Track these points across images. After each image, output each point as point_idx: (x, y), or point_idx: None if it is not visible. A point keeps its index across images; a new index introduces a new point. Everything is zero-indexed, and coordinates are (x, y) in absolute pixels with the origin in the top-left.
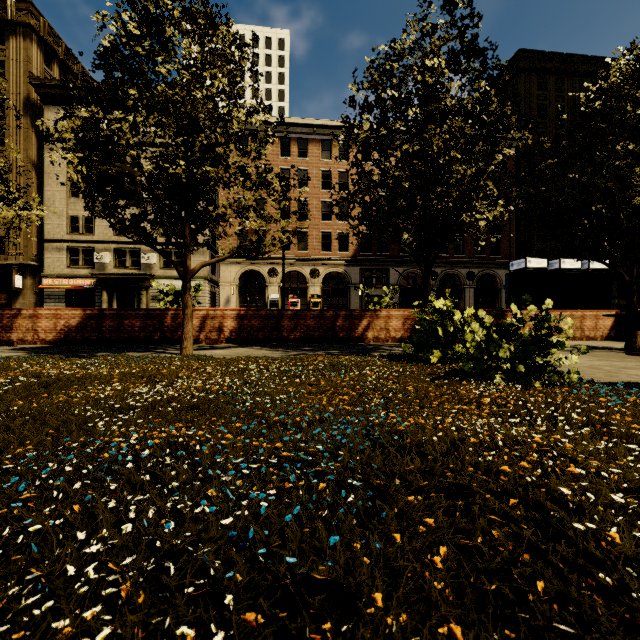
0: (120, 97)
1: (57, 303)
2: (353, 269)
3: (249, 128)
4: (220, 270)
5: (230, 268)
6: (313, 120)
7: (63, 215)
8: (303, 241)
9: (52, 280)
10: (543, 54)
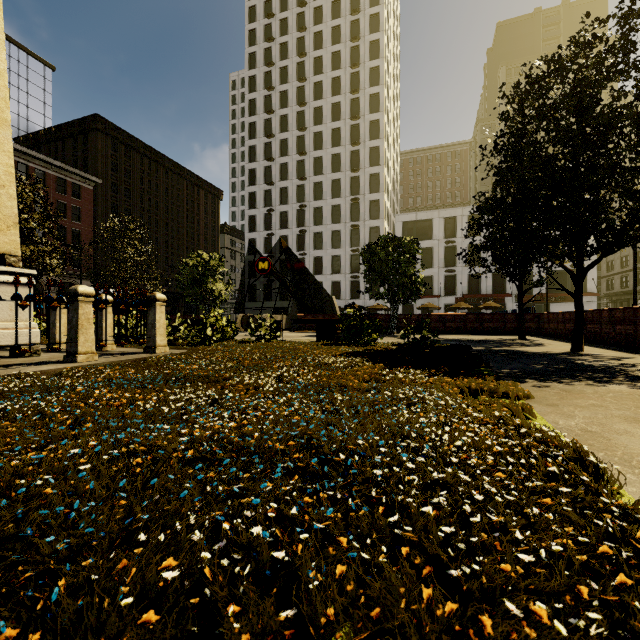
0: None
1: None
2: None
3: None
4: None
5: None
6: None
7: None
8: None
9: None
10: (116, 127)
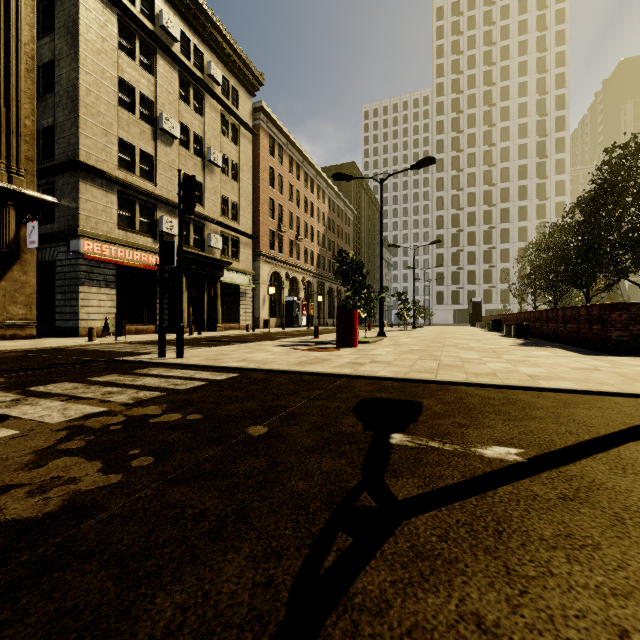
0: (193, 8)
1: (102, 288)
2: (315, 280)
3: (276, 133)
4: (260, 267)
5: (265, 267)
6: (307, 154)
7: (112, 132)
8: (297, 252)
9: (98, 245)
10: (358, 170)
